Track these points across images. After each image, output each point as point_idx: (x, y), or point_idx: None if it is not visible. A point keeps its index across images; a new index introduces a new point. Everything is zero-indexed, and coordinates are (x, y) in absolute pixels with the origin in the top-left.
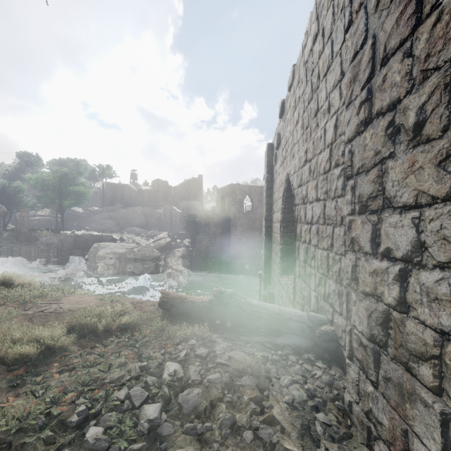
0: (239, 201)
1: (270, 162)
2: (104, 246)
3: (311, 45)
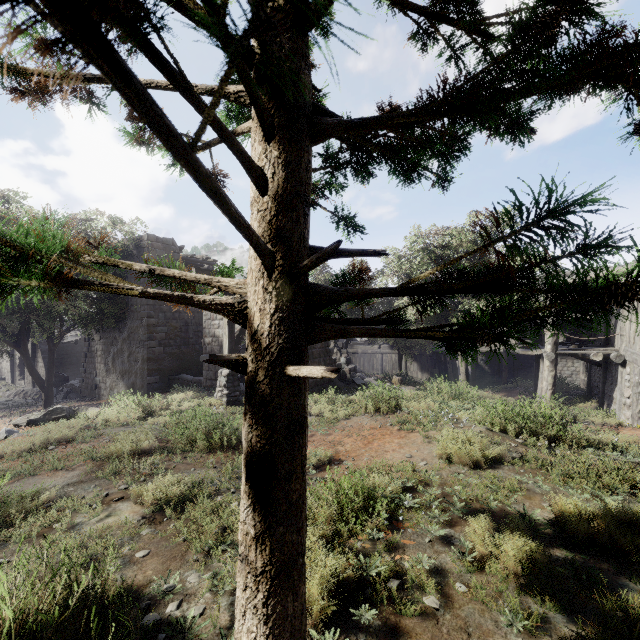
0: None
1: None
2: None
3: None
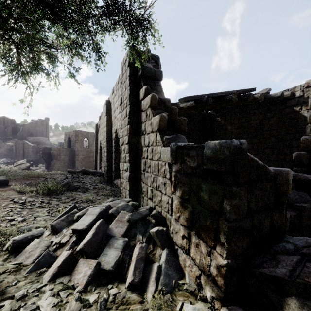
0: (81, 140)
1: (97, 131)
2: None
3: None
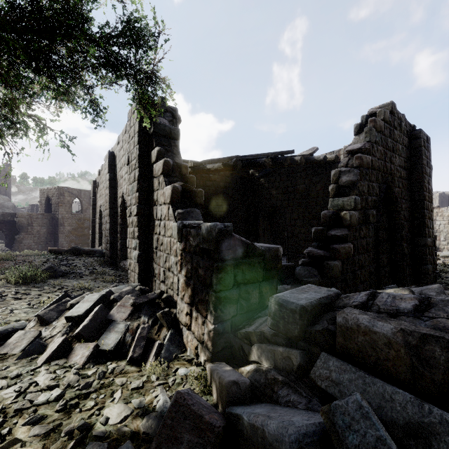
0: (68, 202)
1: (95, 191)
2: None
3: None
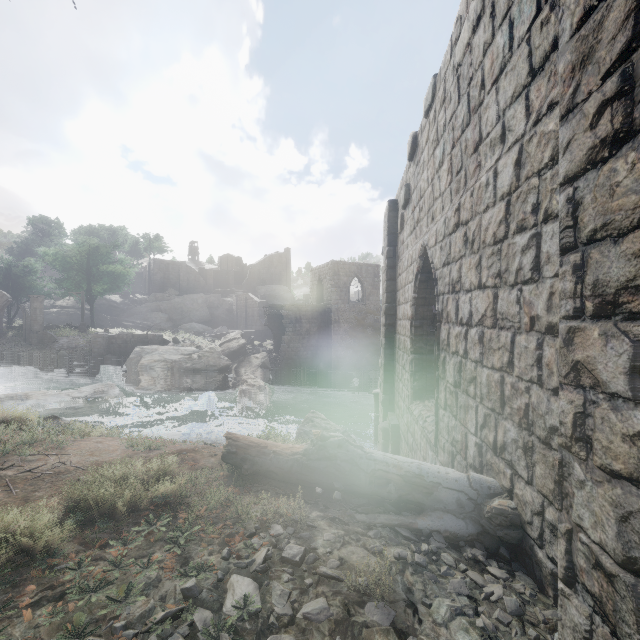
0: (344, 285)
1: (392, 228)
2: (150, 350)
3: (468, 36)
